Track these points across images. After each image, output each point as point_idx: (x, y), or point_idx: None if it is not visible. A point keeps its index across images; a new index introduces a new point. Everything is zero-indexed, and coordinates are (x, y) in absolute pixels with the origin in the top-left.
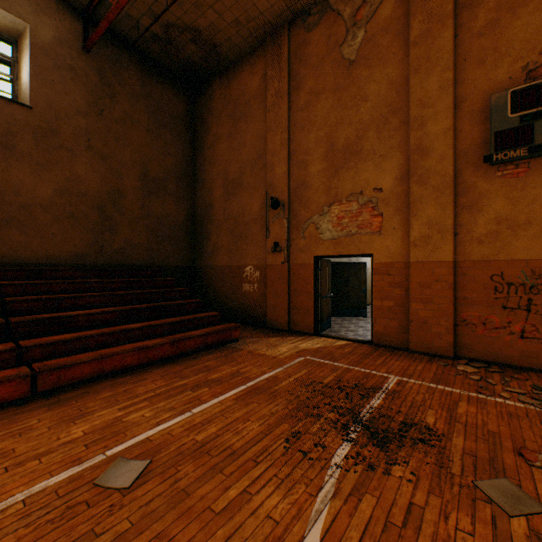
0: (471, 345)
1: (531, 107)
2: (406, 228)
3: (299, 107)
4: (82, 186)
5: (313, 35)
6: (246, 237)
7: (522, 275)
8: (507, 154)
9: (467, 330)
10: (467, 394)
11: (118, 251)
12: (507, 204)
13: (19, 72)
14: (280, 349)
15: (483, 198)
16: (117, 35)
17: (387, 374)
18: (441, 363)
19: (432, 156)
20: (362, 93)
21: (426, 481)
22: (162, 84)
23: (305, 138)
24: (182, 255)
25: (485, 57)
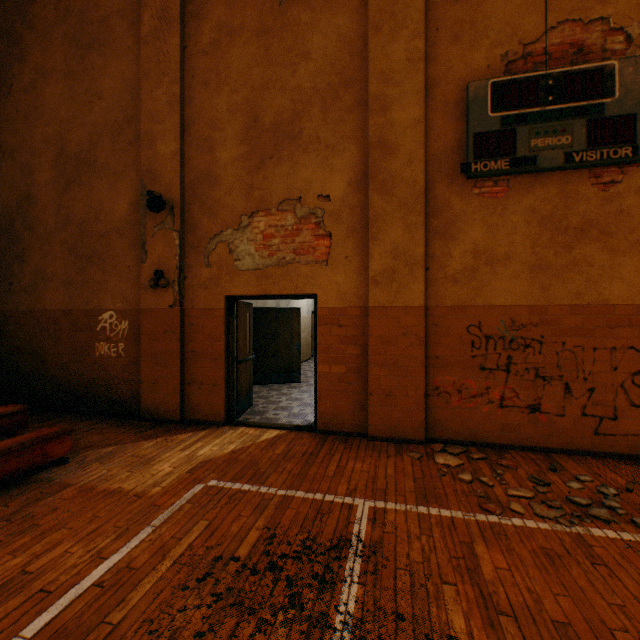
0: (445, 421)
1: (513, 108)
2: (363, 257)
3: (201, 47)
4: None
5: None
6: (102, 260)
7: (501, 326)
8: (488, 165)
9: (441, 401)
10: (473, 518)
11: None
12: (486, 232)
13: None
14: (158, 468)
15: (459, 222)
16: None
17: (351, 499)
18: (415, 455)
19: (398, 155)
20: (302, 46)
21: None
22: None
23: (211, 101)
24: None
25: (461, 32)
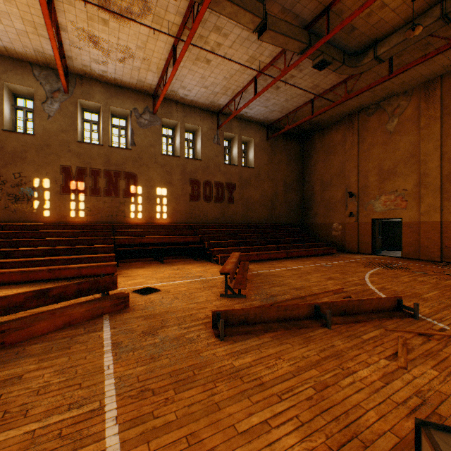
0: (448, 256)
1: None
2: (418, 207)
3: (363, 150)
4: (266, 193)
5: (371, 118)
6: (333, 209)
7: None
8: None
9: (447, 250)
10: (432, 267)
11: (276, 217)
12: None
13: (247, 154)
14: (355, 257)
15: None
16: (276, 129)
17: (402, 263)
18: (431, 262)
19: (430, 177)
20: (396, 147)
21: (400, 271)
22: (290, 141)
23: (366, 165)
24: (298, 218)
25: None
